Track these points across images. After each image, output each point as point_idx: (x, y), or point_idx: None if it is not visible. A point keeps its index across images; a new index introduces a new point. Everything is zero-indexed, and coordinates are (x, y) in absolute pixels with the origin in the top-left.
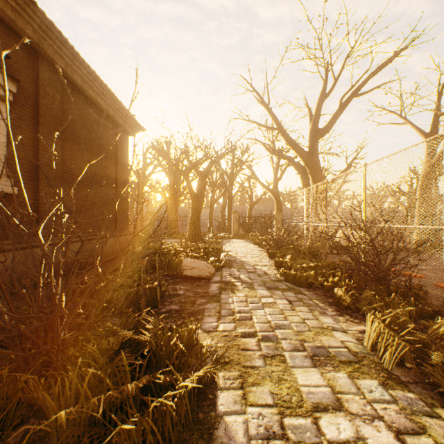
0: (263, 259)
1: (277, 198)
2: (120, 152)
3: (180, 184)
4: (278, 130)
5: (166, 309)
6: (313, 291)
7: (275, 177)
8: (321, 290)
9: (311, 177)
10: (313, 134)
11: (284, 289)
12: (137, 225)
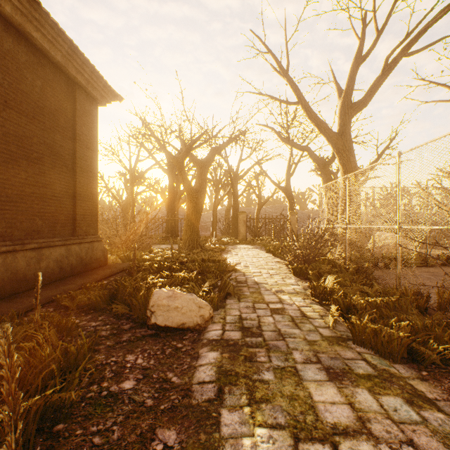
0: (288, 279)
1: (289, 197)
2: (81, 124)
3: (180, 183)
4: (300, 103)
5: None
6: (436, 382)
7: (288, 174)
8: (449, 375)
9: (342, 167)
10: (344, 109)
11: (371, 379)
12: (119, 228)
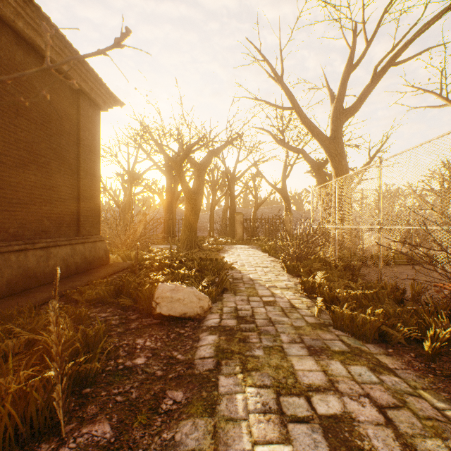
0: (281, 276)
1: (285, 198)
2: (84, 129)
3: (177, 184)
4: (294, 109)
5: (78, 440)
6: (398, 357)
7: (284, 175)
8: (411, 352)
9: (334, 170)
10: (336, 115)
11: (344, 354)
12: (119, 228)
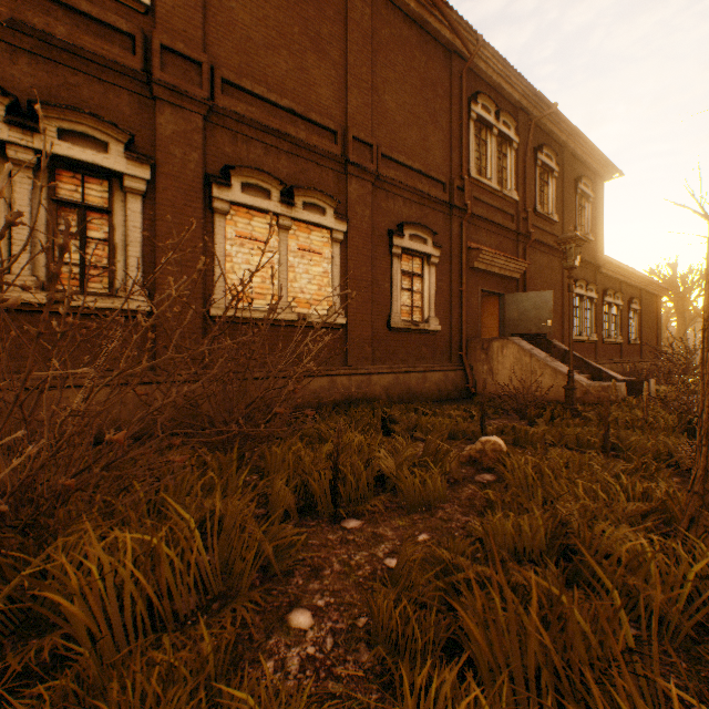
0: None
1: None
2: (657, 311)
3: (687, 307)
4: None
5: None
6: None
7: None
8: None
9: None
10: None
11: None
12: None
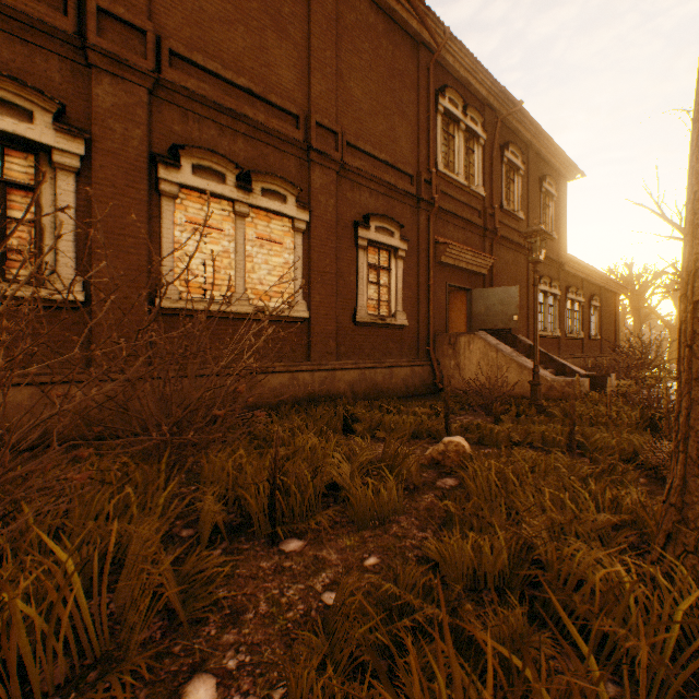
0: None
1: None
2: (616, 308)
3: (642, 305)
4: None
5: None
6: None
7: None
8: None
9: None
10: None
11: None
12: None
